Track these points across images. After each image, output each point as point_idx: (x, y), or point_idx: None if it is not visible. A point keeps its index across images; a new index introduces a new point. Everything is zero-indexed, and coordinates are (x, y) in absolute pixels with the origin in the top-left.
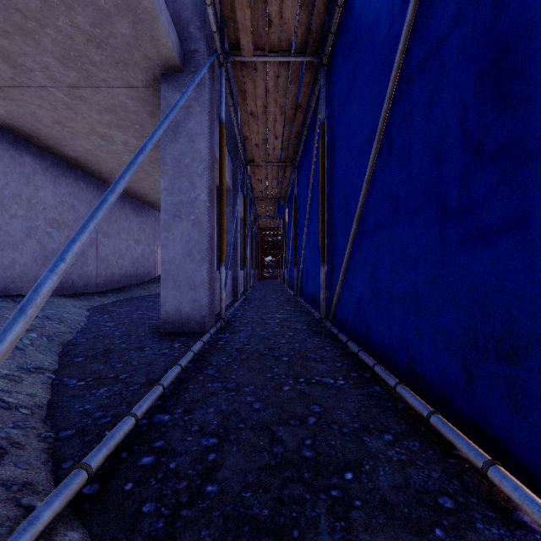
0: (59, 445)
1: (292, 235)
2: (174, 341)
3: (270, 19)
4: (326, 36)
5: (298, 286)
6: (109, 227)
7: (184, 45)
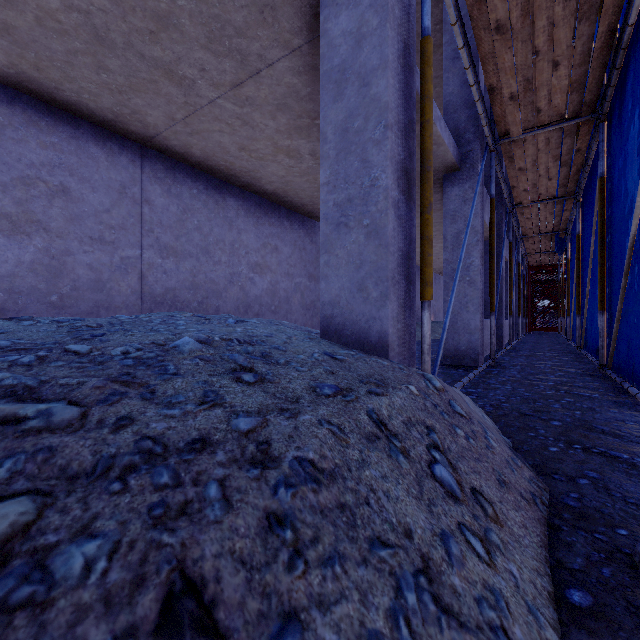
0: None
1: (575, 277)
2: (457, 369)
3: (538, 110)
4: (603, 100)
5: (582, 338)
6: None
7: (461, 149)
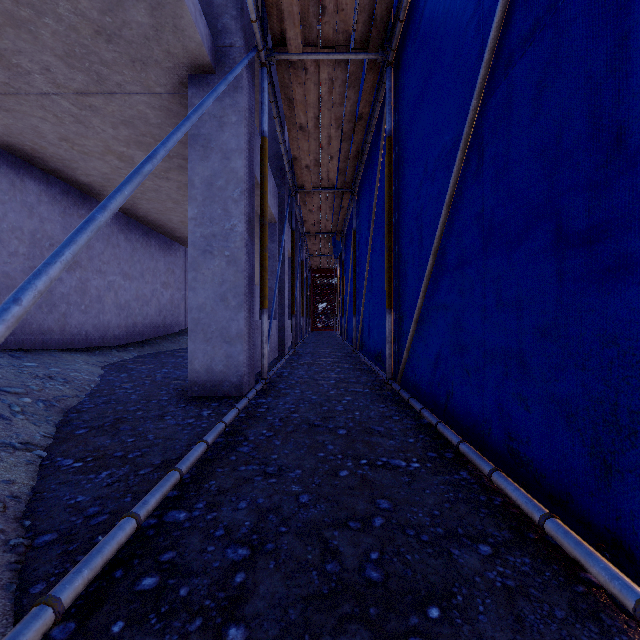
0: (32, 557)
1: (350, 277)
2: (203, 408)
3: (323, 5)
4: (394, 26)
5: (358, 339)
6: (131, 268)
7: (217, 39)
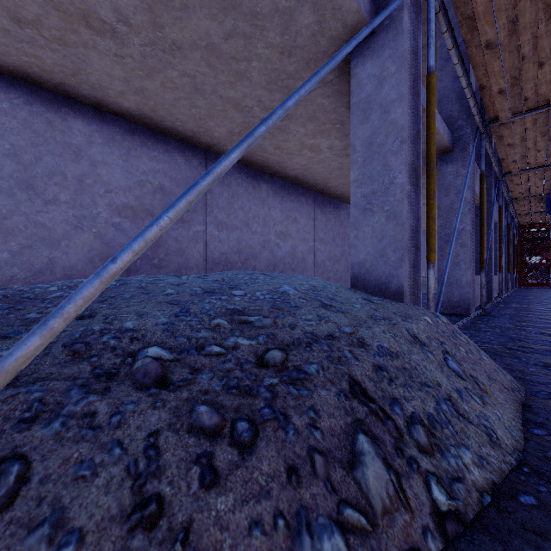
0: None
1: None
2: (450, 316)
3: (525, 98)
4: None
5: None
6: None
7: (454, 134)
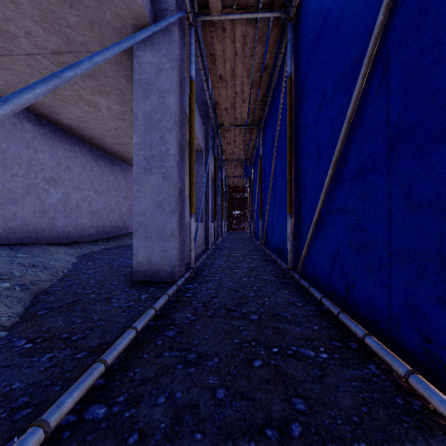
0: None
1: (257, 191)
2: (142, 292)
3: None
4: None
5: (263, 237)
6: (100, 186)
7: (155, 4)
